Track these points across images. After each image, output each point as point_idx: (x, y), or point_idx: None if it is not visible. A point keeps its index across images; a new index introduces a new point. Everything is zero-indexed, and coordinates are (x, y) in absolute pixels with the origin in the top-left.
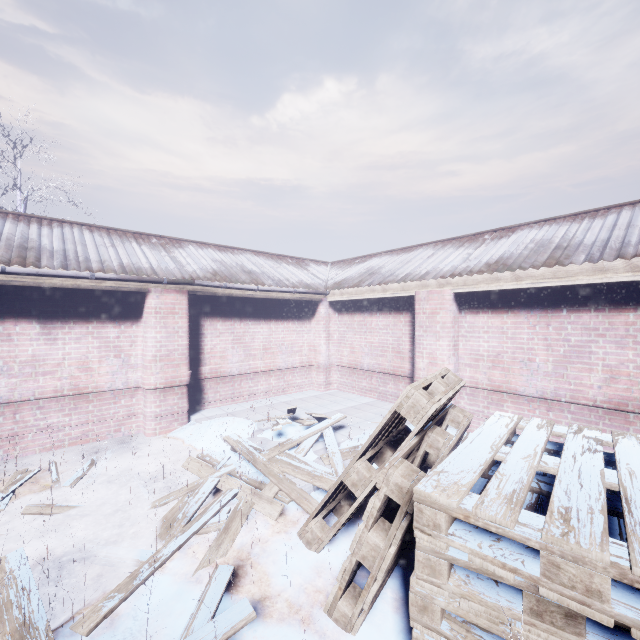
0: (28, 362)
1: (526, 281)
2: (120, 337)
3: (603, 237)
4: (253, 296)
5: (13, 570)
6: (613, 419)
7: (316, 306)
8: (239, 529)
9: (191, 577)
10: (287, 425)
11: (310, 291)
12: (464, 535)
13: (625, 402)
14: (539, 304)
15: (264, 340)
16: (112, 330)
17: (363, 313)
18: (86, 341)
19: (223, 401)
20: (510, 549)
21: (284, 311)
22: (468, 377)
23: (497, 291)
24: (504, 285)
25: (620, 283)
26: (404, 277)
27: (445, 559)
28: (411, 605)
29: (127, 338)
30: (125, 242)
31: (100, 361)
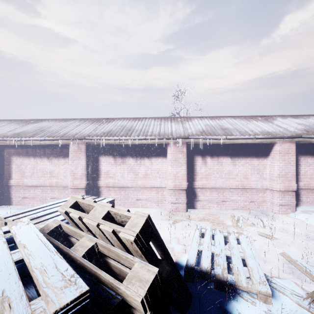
0: (227, 173)
1: None
2: (259, 164)
3: None
4: None
5: (296, 260)
6: None
7: None
8: None
9: None
10: None
11: None
12: None
13: None
14: None
15: None
16: (255, 161)
17: None
18: (246, 166)
19: (311, 203)
20: None
21: None
22: None
23: None
24: None
25: None
26: None
27: None
28: None
29: (262, 165)
30: (250, 121)
31: (251, 175)
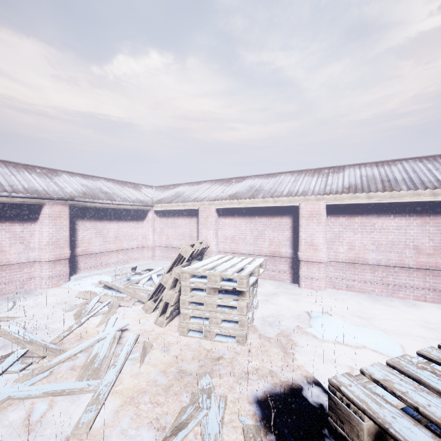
0: None
1: (242, 204)
2: (23, 231)
3: (271, 187)
4: (109, 207)
5: (12, 331)
6: (271, 260)
7: (147, 213)
8: (115, 311)
9: (97, 325)
10: (132, 275)
11: (143, 204)
12: (193, 279)
13: (274, 253)
14: (248, 214)
15: (115, 232)
16: (18, 227)
17: (173, 217)
18: (1, 234)
19: (90, 268)
20: (204, 280)
21: (127, 216)
22: (222, 247)
23: (233, 208)
24: (235, 205)
25: (273, 206)
26: (194, 199)
27: (189, 287)
28: (180, 304)
29: (28, 232)
30: (20, 172)
31: (10, 246)
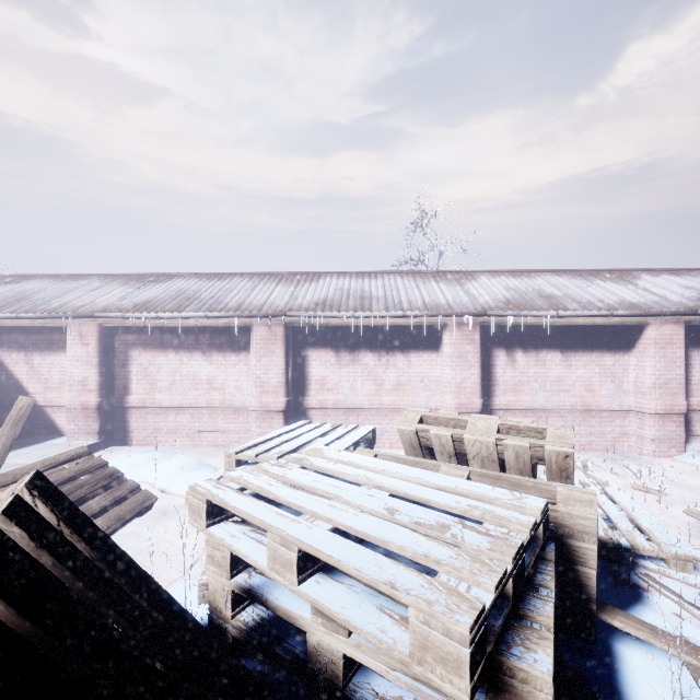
0: (554, 381)
1: None
2: (614, 365)
3: None
4: None
5: None
6: None
7: None
8: None
9: None
10: None
11: None
12: None
13: None
14: None
15: None
16: (608, 359)
17: None
18: (590, 367)
19: None
20: None
21: None
22: None
23: None
24: None
25: None
26: None
27: None
28: None
29: (620, 366)
30: (591, 281)
31: (599, 385)
